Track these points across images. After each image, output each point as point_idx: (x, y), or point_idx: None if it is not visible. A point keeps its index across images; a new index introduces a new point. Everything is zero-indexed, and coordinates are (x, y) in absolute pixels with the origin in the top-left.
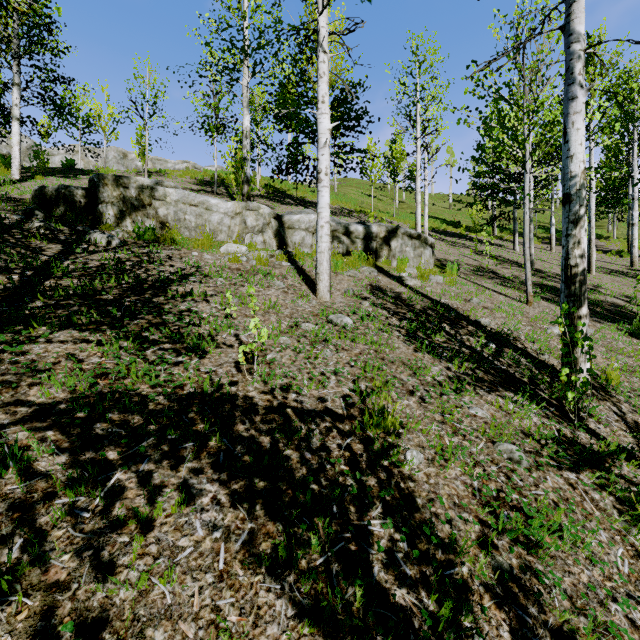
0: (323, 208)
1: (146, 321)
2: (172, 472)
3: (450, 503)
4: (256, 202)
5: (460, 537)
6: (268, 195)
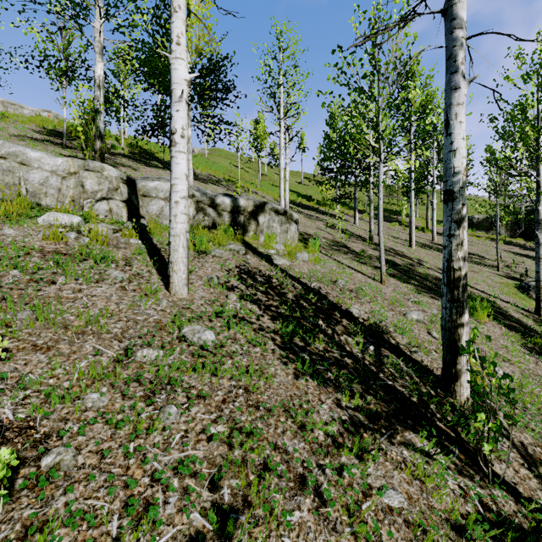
0: (178, 179)
1: None
2: None
3: None
4: (116, 161)
5: None
6: (133, 155)
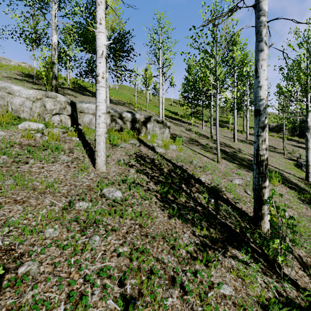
0: (100, 102)
1: None
2: None
3: None
4: (65, 92)
5: None
6: (74, 88)
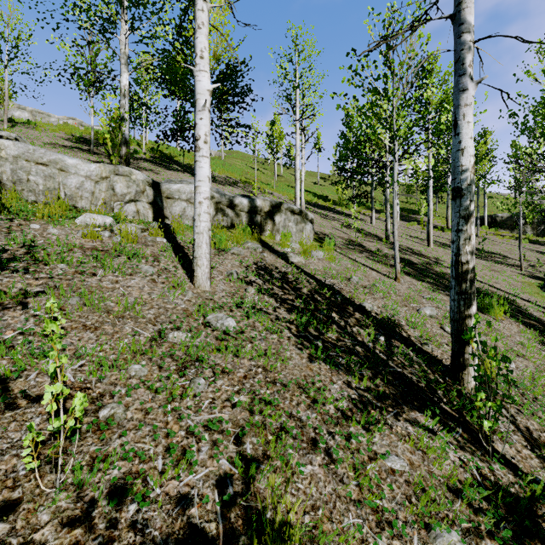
0: (202, 181)
1: None
2: None
3: None
4: (139, 165)
5: None
6: (154, 159)
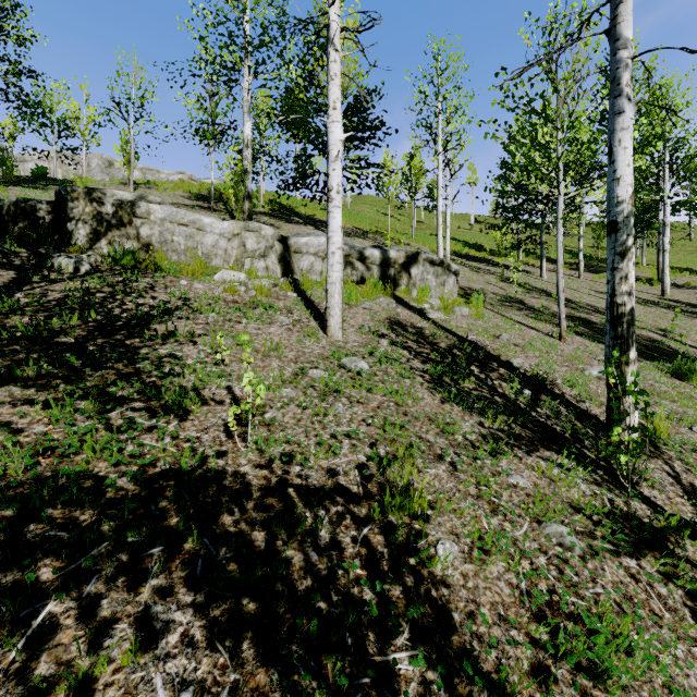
0: (334, 232)
1: (114, 371)
2: (129, 596)
3: (494, 616)
4: (259, 220)
5: (510, 669)
6: (273, 212)
